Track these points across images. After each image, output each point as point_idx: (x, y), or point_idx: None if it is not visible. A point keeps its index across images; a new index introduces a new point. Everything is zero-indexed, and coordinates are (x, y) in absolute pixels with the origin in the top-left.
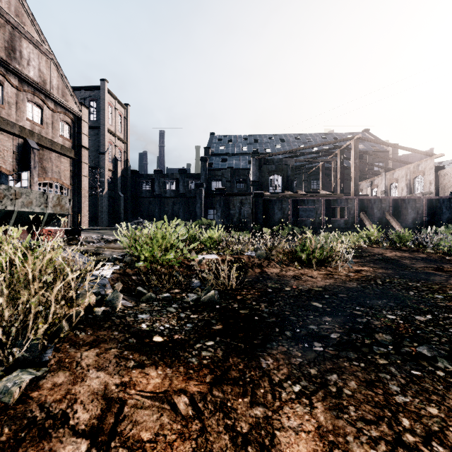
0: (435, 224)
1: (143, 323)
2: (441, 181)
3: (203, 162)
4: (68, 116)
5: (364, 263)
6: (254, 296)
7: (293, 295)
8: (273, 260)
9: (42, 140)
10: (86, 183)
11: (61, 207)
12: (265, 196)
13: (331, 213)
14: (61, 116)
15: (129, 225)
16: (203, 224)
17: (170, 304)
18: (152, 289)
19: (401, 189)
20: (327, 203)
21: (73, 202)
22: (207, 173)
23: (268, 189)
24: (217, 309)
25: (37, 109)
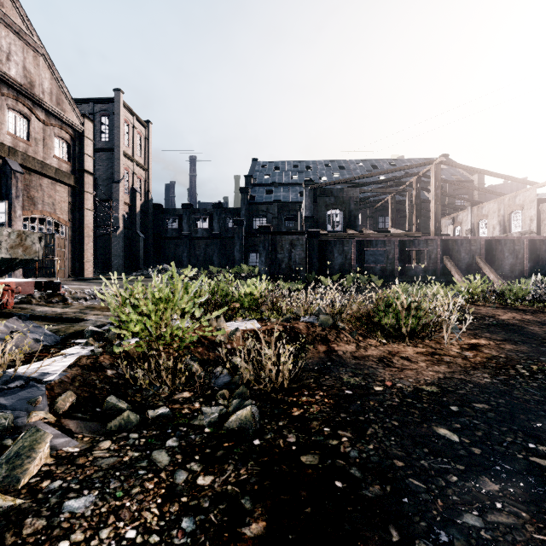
0: (539, 272)
1: (65, 540)
2: (544, 217)
3: (243, 194)
4: (66, 130)
5: (474, 330)
6: (324, 408)
7: (393, 406)
8: (344, 329)
9: (29, 161)
10: (90, 218)
11: (24, 250)
12: (322, 236)
13: (406, 258)
14: (56, 131)
15: (123, 277)
16: (242, 272)
17: (163, 439)
18: (142, 395)
19: (492, 228)
20: (401, 244)
21: (73, 243)
22: (248, 207)
23: (325, 227)
24: (256, 452)
25: (21, 120)
